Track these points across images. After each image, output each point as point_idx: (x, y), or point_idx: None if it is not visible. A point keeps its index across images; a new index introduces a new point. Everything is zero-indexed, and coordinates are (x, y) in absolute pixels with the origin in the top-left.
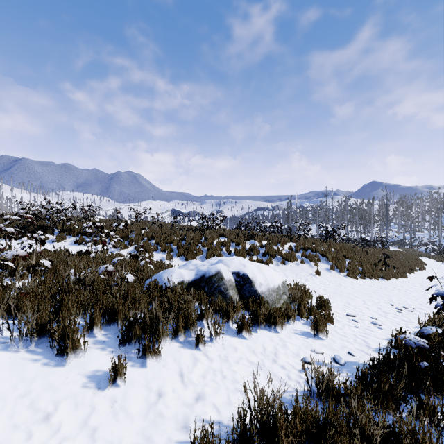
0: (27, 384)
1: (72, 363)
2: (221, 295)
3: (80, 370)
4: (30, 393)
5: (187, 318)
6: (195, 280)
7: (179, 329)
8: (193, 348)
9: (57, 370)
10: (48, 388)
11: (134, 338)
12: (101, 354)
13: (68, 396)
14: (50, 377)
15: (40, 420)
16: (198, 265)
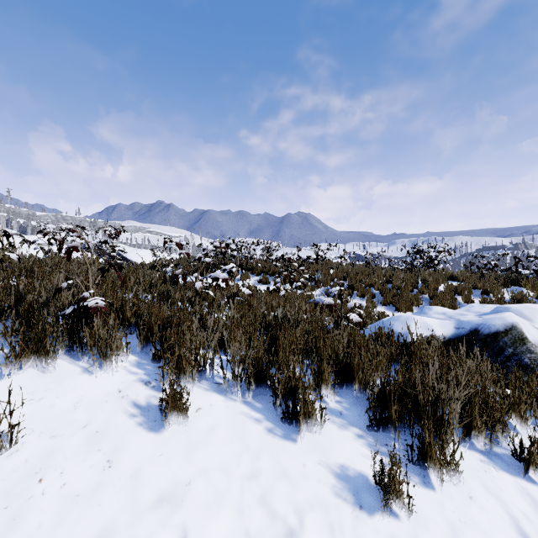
0: (252, 458)
1: (305, 440)
2: (524, 371)
3: (320, 456)
4: (259, 475)
5: (484, 406)
6: (458, 337)
7: (472, 425)
8: (515, 473)
9: (287, 446)
10: (282, 476)
11: (393, 421)
12: (343, 436)
13: (313, 503)
14: (281, 456)
15: (281, 537)
16: (448, 314)
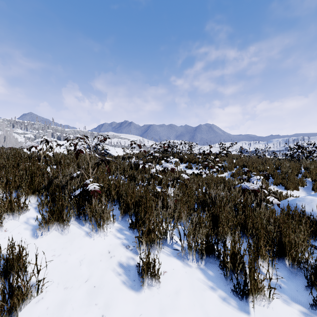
0: None
1: (257, 314)
2: None
3: None
4: None
5: None
6: None
7: None
8: None
9: None
10: None
11: None
12: (289, 312)
13: None
14: None
15: None
16: None
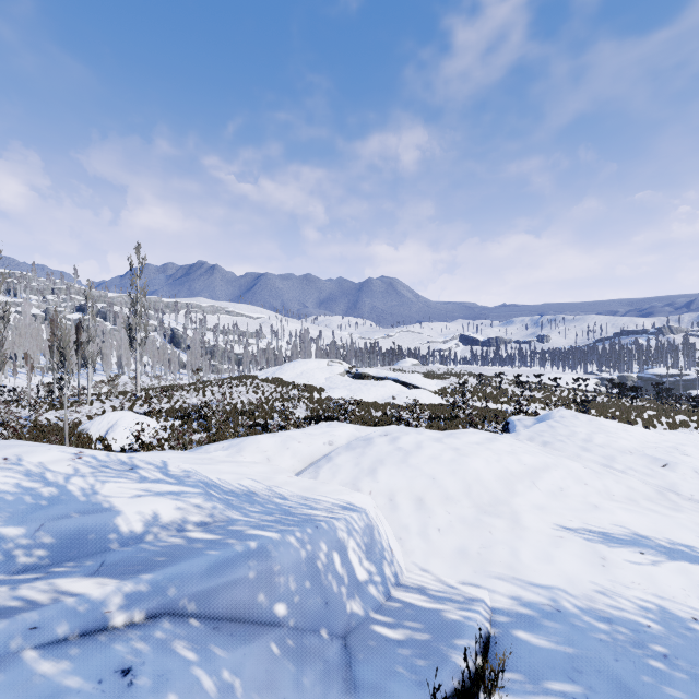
0: None
1: None
2: None
3: None
4: None
5: None
6: None
7: None
8: None
9: None
10: None
11: None
12: None
13: None
14: None
15: None
16: None
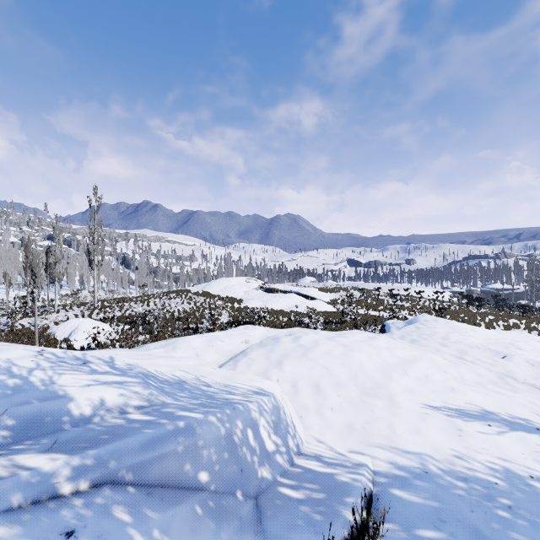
0: None
1: None
2: None
3: None
4: None
5: None
6: None
7: None
8: None
9: None
10: None
11: None
12: None
13: None
14: None
15: None
16: None
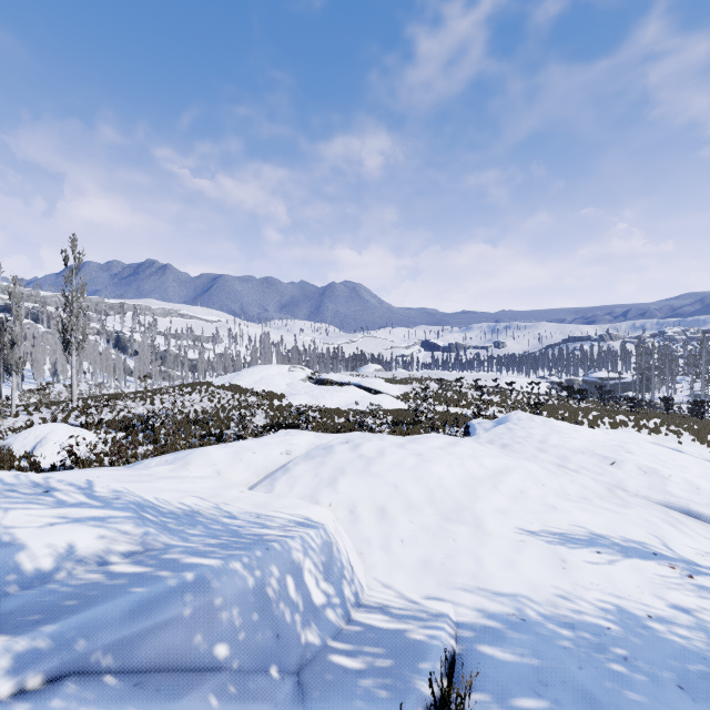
0: None
1: None
2: None
3: None
4: None
5: None
6: None
7: None
8: None
9: None
10: None
11: None
12: None
13: None
14: None
15: None
16: None
